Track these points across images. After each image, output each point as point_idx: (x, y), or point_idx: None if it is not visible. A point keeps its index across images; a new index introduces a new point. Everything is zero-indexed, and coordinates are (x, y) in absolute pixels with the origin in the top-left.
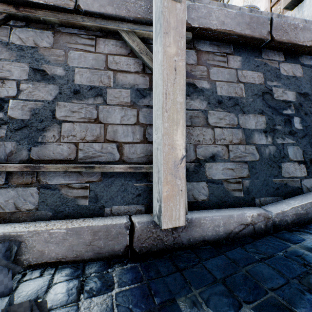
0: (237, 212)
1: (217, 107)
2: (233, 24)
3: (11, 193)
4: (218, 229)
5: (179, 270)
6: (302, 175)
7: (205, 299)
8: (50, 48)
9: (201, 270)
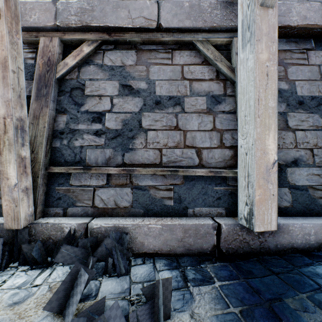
0: None
1: (297, 108)
2: (317, 16)
3: (111, 192)
4: (308, 237)
5: (274, 273)
6: None
7: (317, 303)
8: (134, 65)
9: (299, 276)
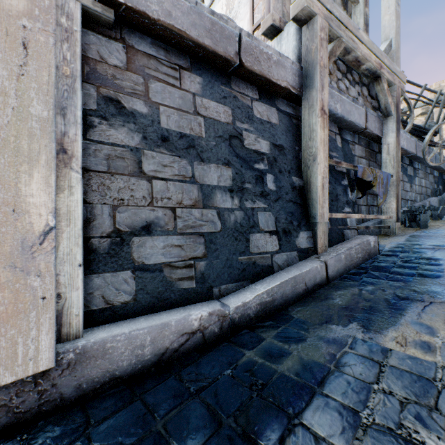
0: (179, 315)
1: (159, 145)
2: (186, 22)
3: None
4: (141, 352)
5: None
6: (274, 250)
7: None
8: None
9: None
